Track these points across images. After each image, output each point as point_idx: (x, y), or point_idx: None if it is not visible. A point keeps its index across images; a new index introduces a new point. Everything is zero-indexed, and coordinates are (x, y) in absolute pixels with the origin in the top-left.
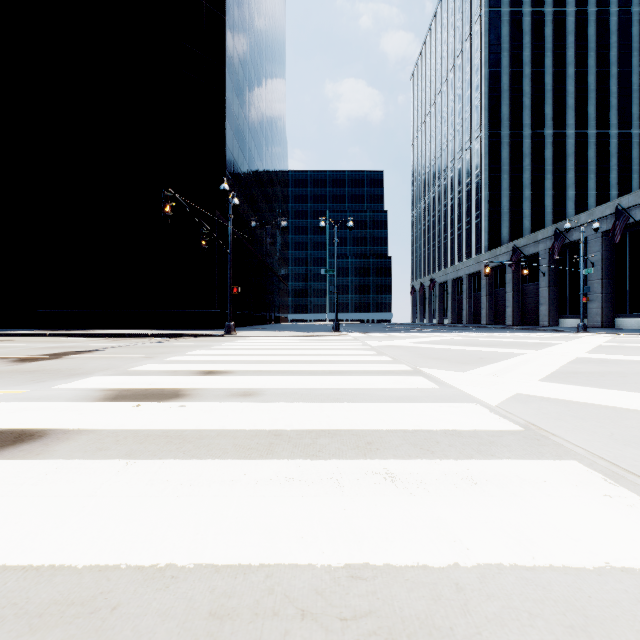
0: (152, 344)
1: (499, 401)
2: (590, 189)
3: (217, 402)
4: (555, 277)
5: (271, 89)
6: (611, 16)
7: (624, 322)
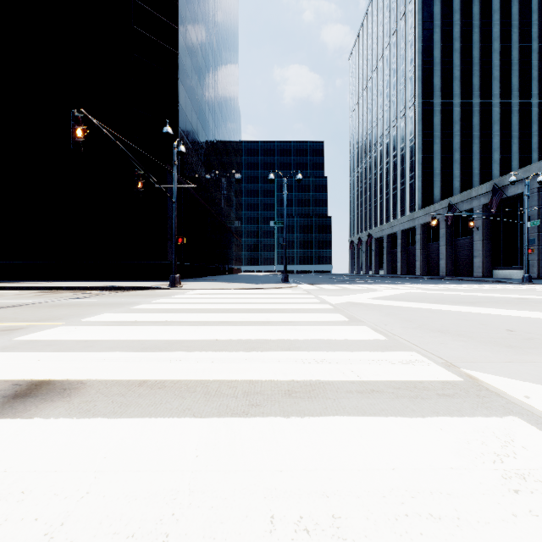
0: (71, 301)
1: None
2: (514, 153)
3: None
4: (488, 231)
5: (225, 62)
6: None
7: None
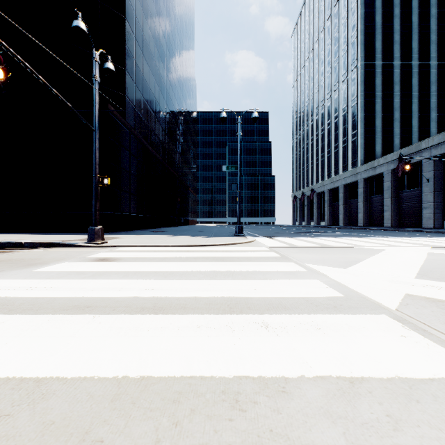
0: None
1: None
2: None
3: None
4: (440, 182)
5: (180, 29)
6: None
7: None
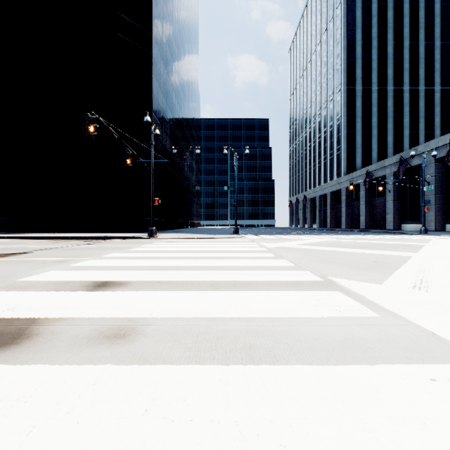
0: (82, 246)
1: None
2: (420, 130)
3: (55, 364)
4: (398, 193)
5: (188, 56)
6: (436, 4)
7: None
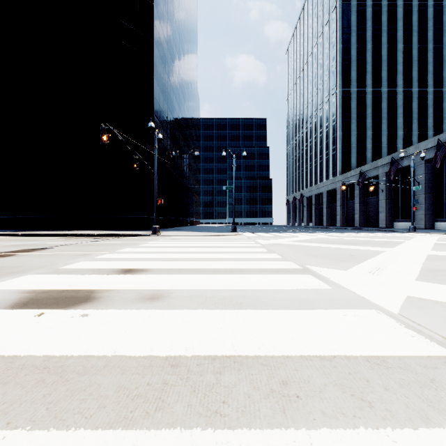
0: (94, 242)
1: (398, 307)
2: (414, 130)
3: (122, 309)
4: (390, 192)
5: (187, 59)
6: (428, 8)
7: (441, 225)
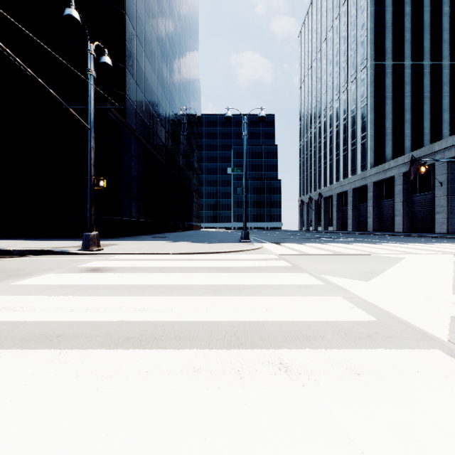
0: None
1: None
2: None
3: None
4: (453, 186)
5: (184, 28)
6: None
7: None
